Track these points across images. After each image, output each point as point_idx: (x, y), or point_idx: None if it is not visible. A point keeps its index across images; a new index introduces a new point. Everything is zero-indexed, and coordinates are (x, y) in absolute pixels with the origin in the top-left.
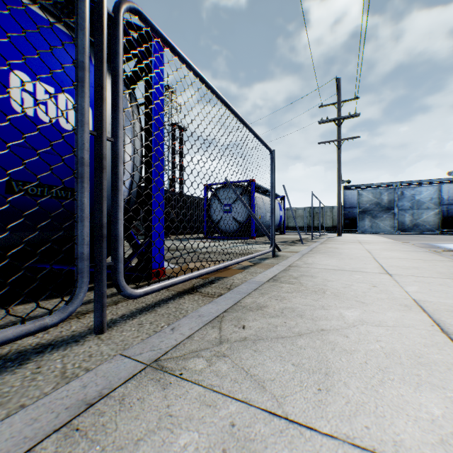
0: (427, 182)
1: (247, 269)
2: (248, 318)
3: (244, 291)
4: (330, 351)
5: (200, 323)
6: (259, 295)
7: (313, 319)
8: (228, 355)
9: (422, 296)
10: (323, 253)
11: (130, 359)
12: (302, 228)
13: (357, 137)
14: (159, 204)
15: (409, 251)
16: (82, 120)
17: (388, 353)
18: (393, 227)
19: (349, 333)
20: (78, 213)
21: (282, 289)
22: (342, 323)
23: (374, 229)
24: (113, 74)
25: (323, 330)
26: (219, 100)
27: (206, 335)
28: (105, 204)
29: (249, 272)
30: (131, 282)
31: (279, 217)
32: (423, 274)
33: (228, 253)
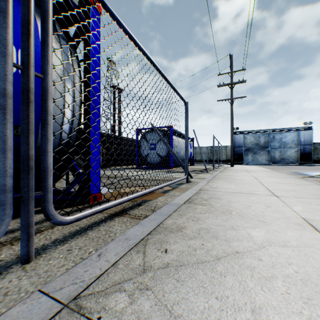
0: (290, 129)
1: (167, 192)
2: (170, 240)
3: (166, 213)
4: (250, 278)
5: (126, 247)
6: (178, 216)
7: (227, 240)
8: (151, 287)
9: (308, 215)
10: (223, 179)
11: (48, 297)
12: (205, 161)
13: (244, 97)
14: (91, 139)
15: (284, 177)
16: (4, 51)
17: (303, 279)
18: (268, 160)
19: (261, 255)
20: (0, 144)
21: (196, 210)
22: (253, 244)
23: (255, 162)
24: (42, 14)
25: (238, 253)
26: (145, 56)
27: (130, 262)
28: (32, 137)
29: (169, 195)
30: (62, 209)
31: (189, 153)
32: (301, 196)
33: (153, 179)
